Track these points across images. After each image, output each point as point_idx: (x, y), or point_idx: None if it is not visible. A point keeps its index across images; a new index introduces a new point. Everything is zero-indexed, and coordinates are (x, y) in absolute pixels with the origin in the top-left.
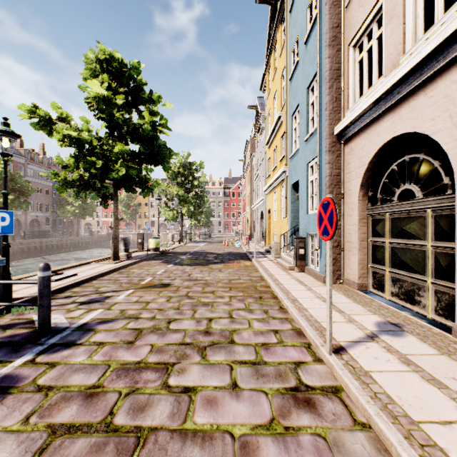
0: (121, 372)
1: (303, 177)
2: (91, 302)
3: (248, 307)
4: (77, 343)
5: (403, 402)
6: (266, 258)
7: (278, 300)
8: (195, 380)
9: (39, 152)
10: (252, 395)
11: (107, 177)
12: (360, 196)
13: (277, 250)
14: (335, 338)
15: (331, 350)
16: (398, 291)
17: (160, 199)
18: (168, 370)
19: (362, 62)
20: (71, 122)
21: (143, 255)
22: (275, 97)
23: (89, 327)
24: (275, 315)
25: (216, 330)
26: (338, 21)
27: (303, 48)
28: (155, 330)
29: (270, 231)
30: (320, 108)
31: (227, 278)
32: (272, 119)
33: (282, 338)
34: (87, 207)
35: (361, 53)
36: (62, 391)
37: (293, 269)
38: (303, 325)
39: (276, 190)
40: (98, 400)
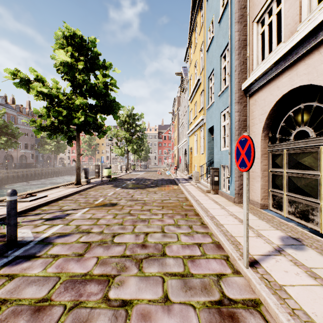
0: (69, 284)
1: (217, 123)
2: (54, 218)
3: (176, 223)
4: (36, 255)
5: (320, 320)
6: (189, 183)
7: (199, 217)
8: (132, 293)
9: (26, 107)
10: (182, 309)
11: (71, 123)
12: (262, 136)
13: (197, 178)
14: (249, 252)
15: (248, 265)
16: (294, 211)
17: (111, 140)
18: (109, 282)
19: (263, 35)
20: (44, 82)
21: (99, 181)
22: (196, 65)
23: (49, 240)
24: (198, 230)
25: (151, 243)
26: (245, 3)
27: (217, 26)
28: (102, 243)
29: (192, 163)
30: (230, 70)
31: (160, 198)
32: (193, 81)
33: (205, 251)
34: (60, 146)
35: (263, 27)
36: (14, 305)
37: (209, 192)
38: (221, 240)
39: (196, 133)
40: (44, 314)
